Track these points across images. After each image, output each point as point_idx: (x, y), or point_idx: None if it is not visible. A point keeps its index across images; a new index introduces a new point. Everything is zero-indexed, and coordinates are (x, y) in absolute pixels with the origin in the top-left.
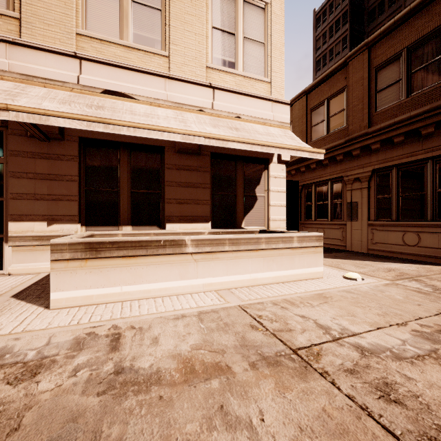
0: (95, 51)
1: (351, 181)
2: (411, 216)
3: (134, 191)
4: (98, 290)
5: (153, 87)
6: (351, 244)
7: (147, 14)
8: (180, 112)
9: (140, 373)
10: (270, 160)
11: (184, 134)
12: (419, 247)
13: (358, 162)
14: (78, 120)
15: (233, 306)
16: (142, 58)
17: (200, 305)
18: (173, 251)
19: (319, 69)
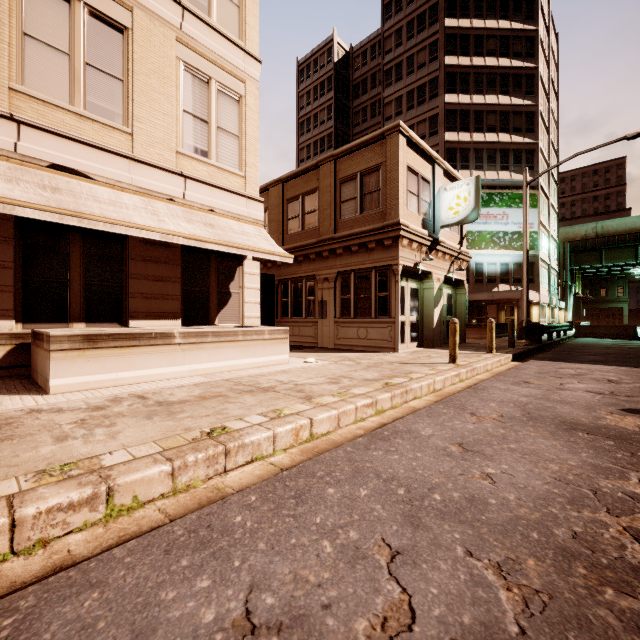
0: (36, 113)
1: (322, 280)
2: (363, 314)
3: (89, 283)
4: (96, 377)
5: (114, 168)
6: (322, 340)
7: (106, 82)
8: (149, 200)
9: (175, 401)
10: (245, 256)
11: (163, 233)
12: (367, 339)
13: (327, 263)
14: (49, 212)
15: (219, 380)
16: (100, 131)
17: (192, 382)
18: (163, 342)
19: (303, 134)
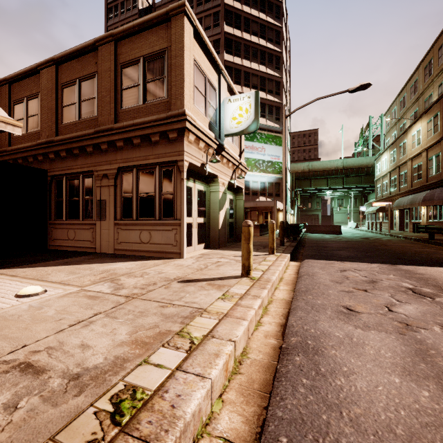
0: None
1: (100, 177)
2: (146, 216)
3: None
4: None
5: None
6: (101, 245)
7: None
8: None
9: None
10: None
11: None
12: (150, 243)
13: (107, 157)
14: None
15: None
16: None
17: None
18: None
19: None
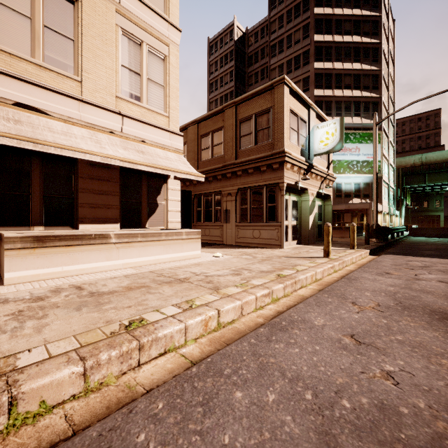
0: (4, 63)
1: (226, 195)
2: (257, 220)
3: (47, 196)
4: (44, 270)
5: (67, 107)
6: (226, 239)
7: (60, 41)
8: (94, 132)
9: (105, 292)
10: (168, 176)
11: (103, 156)
12: (260, 238)
13: (230, 182)
14: (8, 138)
15: (145, 272)
16: (55, 78)
17: (124, 273)
18: (101, 241)
19: (212, 91)
